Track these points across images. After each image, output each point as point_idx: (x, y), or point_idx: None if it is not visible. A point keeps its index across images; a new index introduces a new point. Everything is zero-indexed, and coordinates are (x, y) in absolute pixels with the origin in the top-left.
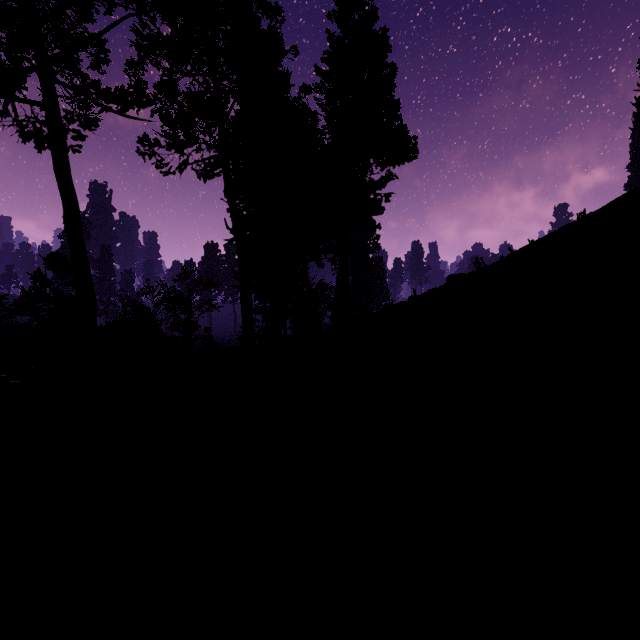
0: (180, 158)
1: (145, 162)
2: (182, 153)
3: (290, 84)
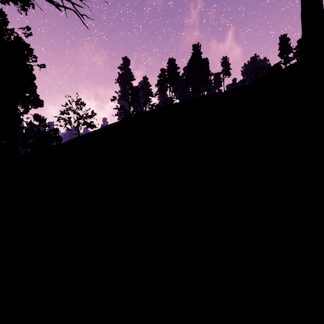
0: None
1: None
2: None
3: None
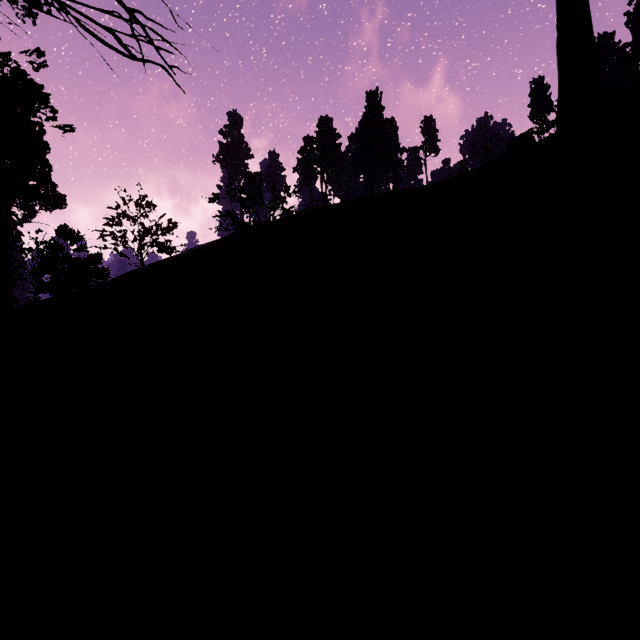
0: None
1: None
2: None
3: None
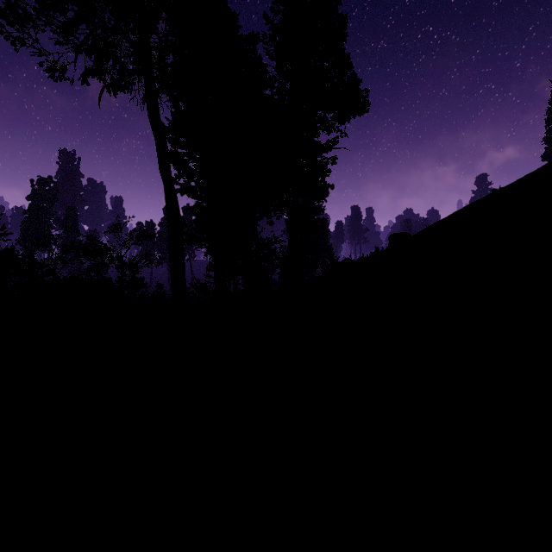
0: (76, 56)
1: (16, 51)
2: (79, 49)
3: (237, 25)
